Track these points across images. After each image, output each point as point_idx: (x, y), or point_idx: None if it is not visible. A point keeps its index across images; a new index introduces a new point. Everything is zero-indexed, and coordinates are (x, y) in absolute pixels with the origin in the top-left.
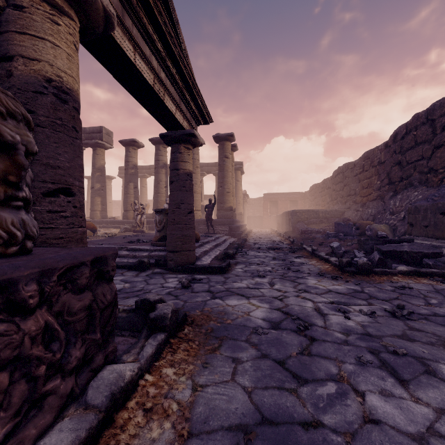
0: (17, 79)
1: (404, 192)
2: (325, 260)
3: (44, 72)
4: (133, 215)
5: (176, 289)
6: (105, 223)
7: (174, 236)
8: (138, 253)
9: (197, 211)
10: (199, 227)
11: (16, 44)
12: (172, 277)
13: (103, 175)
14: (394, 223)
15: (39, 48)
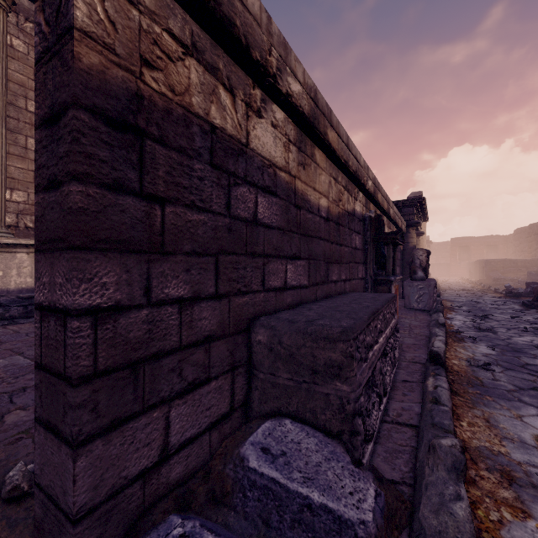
0: (410, 247)
1: None
2: (500, 293)
3: (413, 244)
4: None
5: None
6: None
7: None
8: None
9: None
10: None
11: (409, 240)
12: None
13: None
14: None
15: (413, 240)
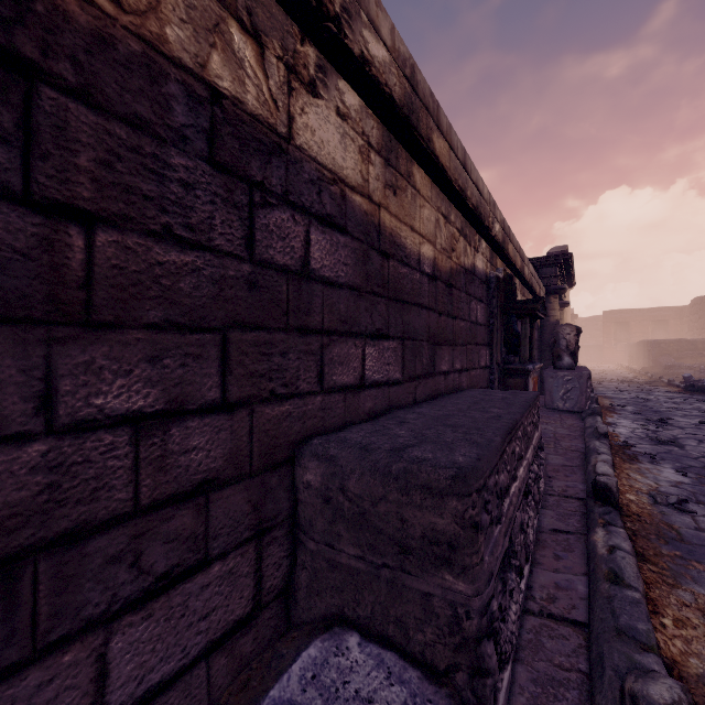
0: (551, 322)
1: None
2: (676, 387)
3: (556, 319)
4: None
5: None
6: None
7: None
8: None
9: None
10: None
11: (550, 313)
12: None
13: None
14: None
15: (555, 313)
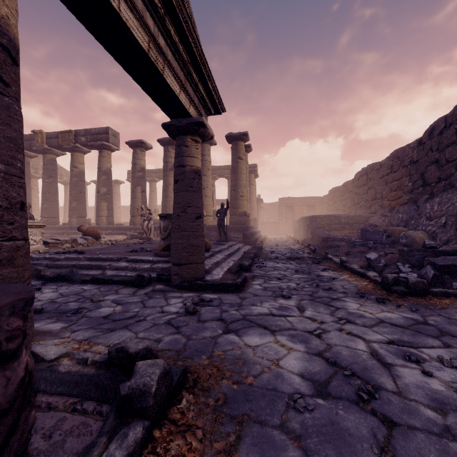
0: None
1: (443, 194)
2: (359, 274)
3: None
4: (141, 220)
5: (179, 315)
6: (111, 229)
7: (179, 245)
8: (138, 265)
9: (209, 217)
10: (211, 233)
11: None
12: (175, 296)
13: (109, 179)
14: (433, 230)
15: None
